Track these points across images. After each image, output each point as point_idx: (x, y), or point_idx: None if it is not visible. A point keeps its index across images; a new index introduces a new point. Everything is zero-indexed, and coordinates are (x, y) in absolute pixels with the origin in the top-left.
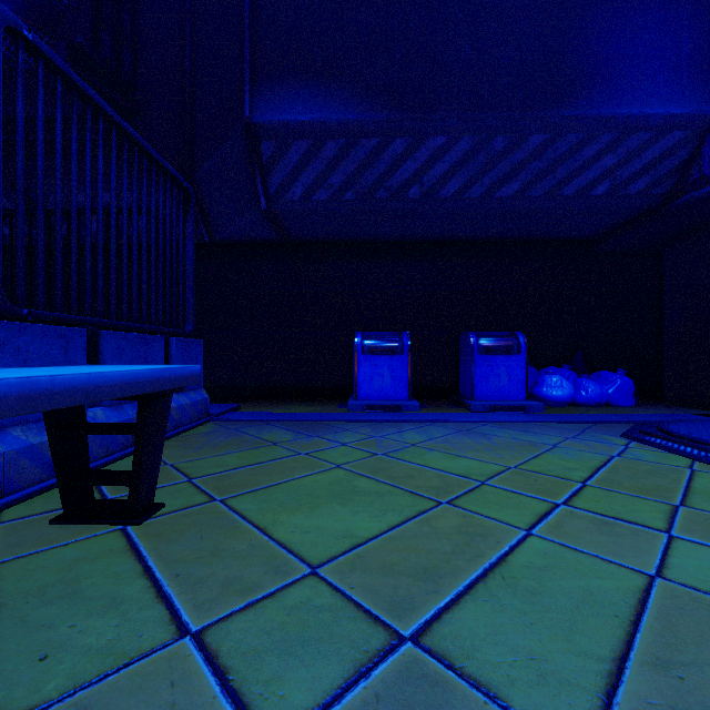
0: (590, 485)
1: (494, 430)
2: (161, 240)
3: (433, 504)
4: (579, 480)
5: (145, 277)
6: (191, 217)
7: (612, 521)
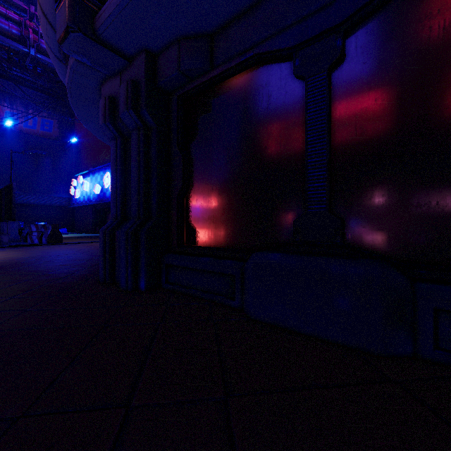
0: None
1: None
2: None
3: None
4: None
5: None
6: None
7: None
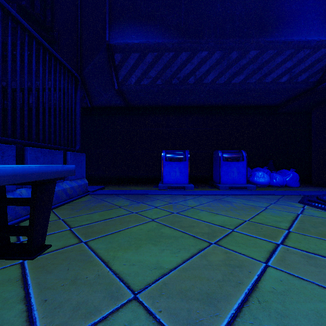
0: (292, 231)
1: (233, 199)
2: (62, 101)
3: (206, 244)
4: (285, 228)
5: (53, 120)
6: (79, 91)
7: (314, 256)
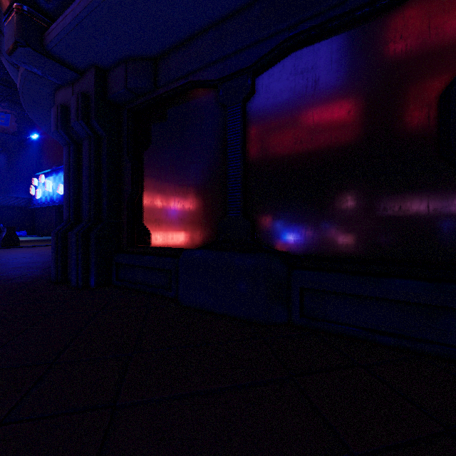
0: None
1: None
2: None
3: None
4: None
5: None
6: None
7: None
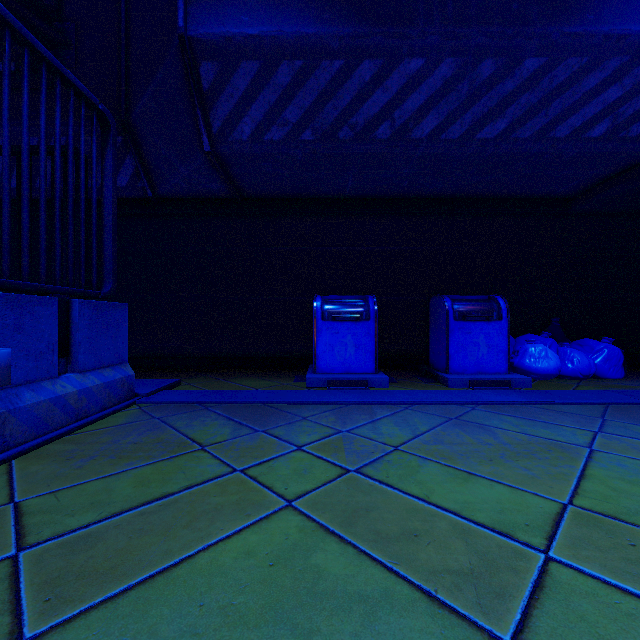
0: None
1: (491, 418)
2: (58, 170)
3: None
4: None
5: (27, 216)
6: (110, 151)
7: None
